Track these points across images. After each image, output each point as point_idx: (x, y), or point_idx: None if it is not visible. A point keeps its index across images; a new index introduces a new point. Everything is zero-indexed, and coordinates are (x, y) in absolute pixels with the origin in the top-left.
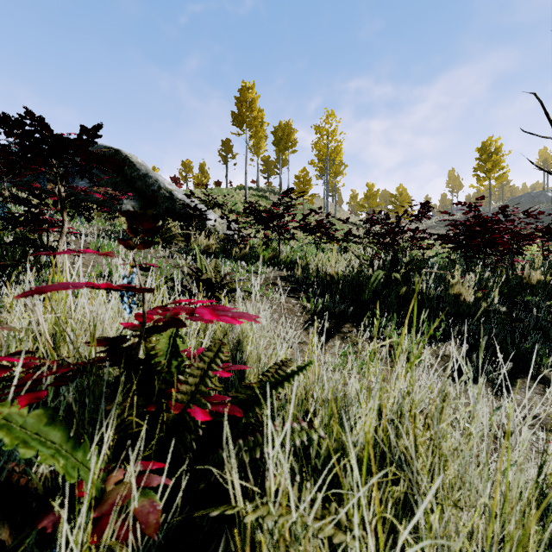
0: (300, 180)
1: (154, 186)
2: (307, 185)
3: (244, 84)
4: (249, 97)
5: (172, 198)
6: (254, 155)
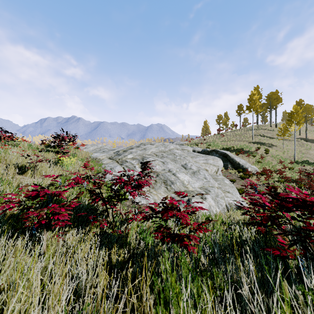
0: (281, 129)
1: (234, 161)
2: (285, 132)
3: (252, 93)
4: (254, 97)
5: (239, 164)
6: (255, 112)
